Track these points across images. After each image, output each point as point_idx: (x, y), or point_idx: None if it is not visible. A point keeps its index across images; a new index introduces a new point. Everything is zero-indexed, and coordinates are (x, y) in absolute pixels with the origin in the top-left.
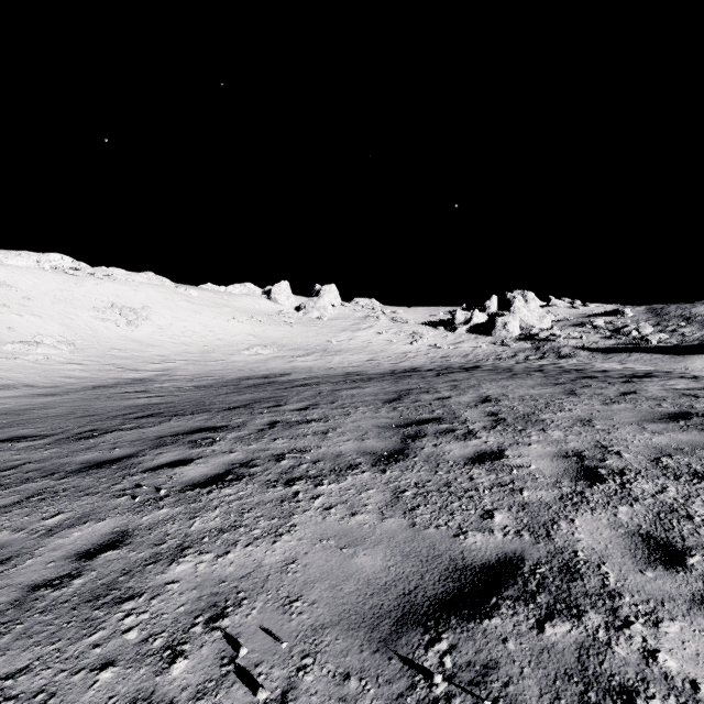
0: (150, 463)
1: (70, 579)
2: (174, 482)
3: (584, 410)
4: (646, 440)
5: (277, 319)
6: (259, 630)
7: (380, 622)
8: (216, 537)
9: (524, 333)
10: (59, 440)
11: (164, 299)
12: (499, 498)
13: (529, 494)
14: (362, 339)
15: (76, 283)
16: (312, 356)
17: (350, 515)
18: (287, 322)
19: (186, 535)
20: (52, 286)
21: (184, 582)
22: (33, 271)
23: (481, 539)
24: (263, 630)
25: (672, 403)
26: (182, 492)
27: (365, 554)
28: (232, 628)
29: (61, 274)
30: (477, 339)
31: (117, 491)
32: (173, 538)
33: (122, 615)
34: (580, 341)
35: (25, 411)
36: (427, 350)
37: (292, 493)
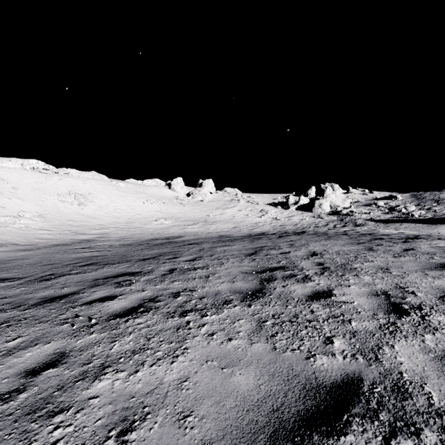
0: (87, 298)
1: (17, 393)
2: (102, 313)
3: (382, 261)
4: (430, 283)
5: (175, 201)
6: (159, 444)
7: (256, 437)
8: (129, 358)
9: (332, 210)
10: (28, 281)
11: (103, 189)
12: (335, 327)
13: (356, 324)
14: (229, 214)
15: (46, 178)
16: (197, 225)
17: (227, 340)
18: (181, 203)
19: (107, 355)
20: (31, 180)
21: (103, 397)
22: (19, 170)
23: (326, 361)
24: (162, 444)
25: (440, 256)
26: (107, 321)
27: (240, 374)
28: (138, 442)
29: (36, 172)
30: (303, 214)
31: (61, 319)
32: (97, 358)
33: (52, 428)
34: (368, 215)
35: (9, 261)
36: (271, 221)
37: (185, 322)
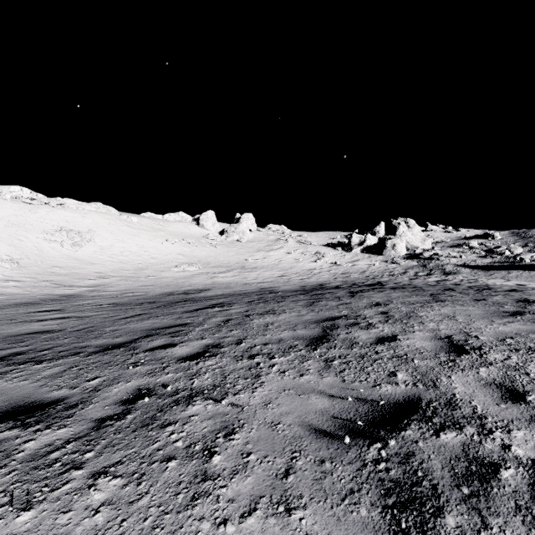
0: None
1: None
2: None
3: None
4: None
5: (204, 241)
6: None
7: None
8: None
9: (409, 253)
10: None
11: (108, 224)
12: None
13: None
14: (274, 258)
15: (31, 210)
16: (232, 273)
17: None
18: (212, 244)
19: None
20: (8, 212)
21: None
22: None
23: None
24: None
25: None
26: None
27: None
28: None
29: (18, 203)
30: (371, 258)
31: None
32: None
33: None
34: (460, 260)
35: None
36: (329, 267)
37: None
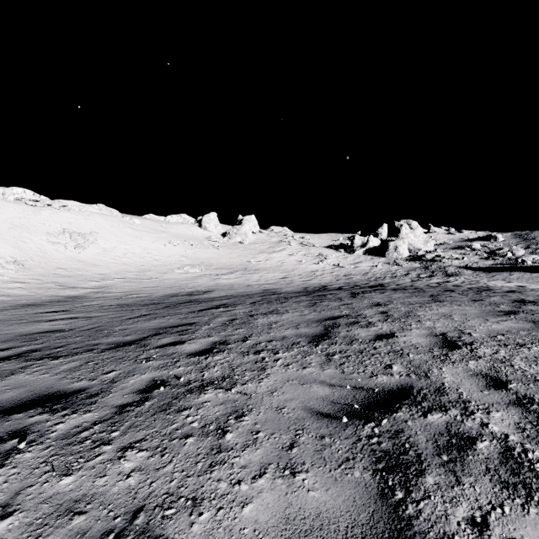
0: None
1: None
2: None
3: None
4: None
5: (206, 243)
6: None
7: None
8: None
9: (412, 255)
10: None
11: (110, 226)
12: None
13: None
14: (276, 259)
15: (34, 212)
16: (234, 274)
17: None
18: (214, 246)
19: None
20: (11, 214)
21: None
22: None
23: None
24: None
25: None
26: None
27: None
28: None
29: (21, 204)
30: (373, 259)
31: None
32: None
33: None
34: (462, 261)
35: None
36: (331, 269)
37: None
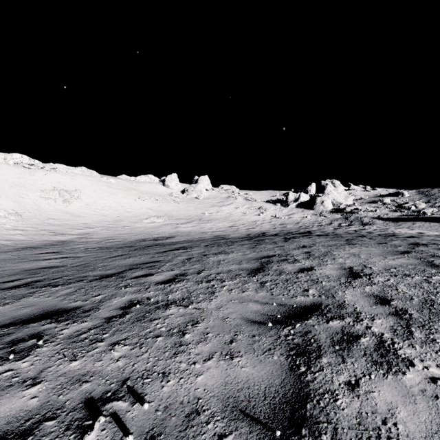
0: None
1: None
2: None
3: None
4: None
5: (169, 198)
6: None
7: None
8: None
9: (335, 208)
10: None
11: (91, 185)
12: None
13: None
14: (225, 212)
15: (30, 173)
16: (191, 224)
17: None
18: (175, 201)
19: None
20: (12, 175)
21: None
22: None
23: None
24: None
25: None
26: None
27: None
28: None
29: (20, 167)
30: (304, 212)
31: None
32: None
33: None
34: (375, 213)
35: None
36: (270, 219)
37: None
